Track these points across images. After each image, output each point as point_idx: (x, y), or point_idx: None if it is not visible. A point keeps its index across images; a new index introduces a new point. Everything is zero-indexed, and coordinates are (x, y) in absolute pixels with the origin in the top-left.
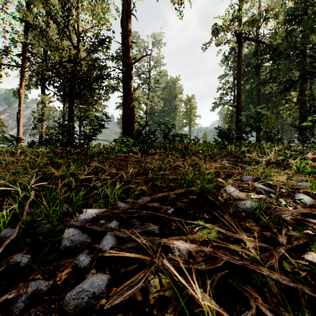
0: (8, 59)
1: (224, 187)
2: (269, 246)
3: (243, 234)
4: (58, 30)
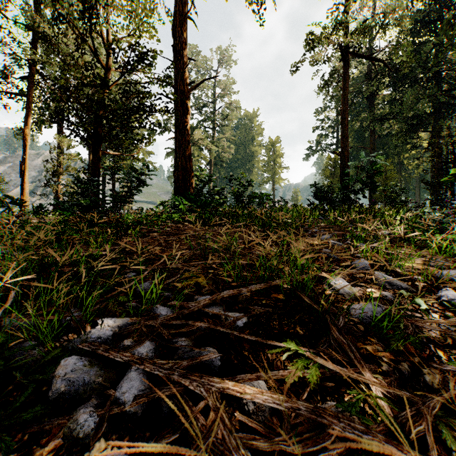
0: (8, 83)
1: (328, 280)
2: (414, 396)
3: (363, 368)
4: (75, 39)
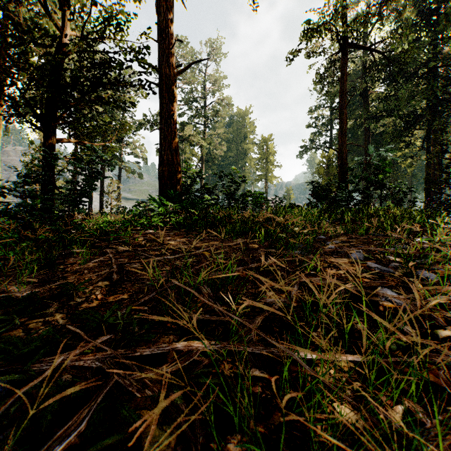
0: None
1: None
2: None
3: None
4: None
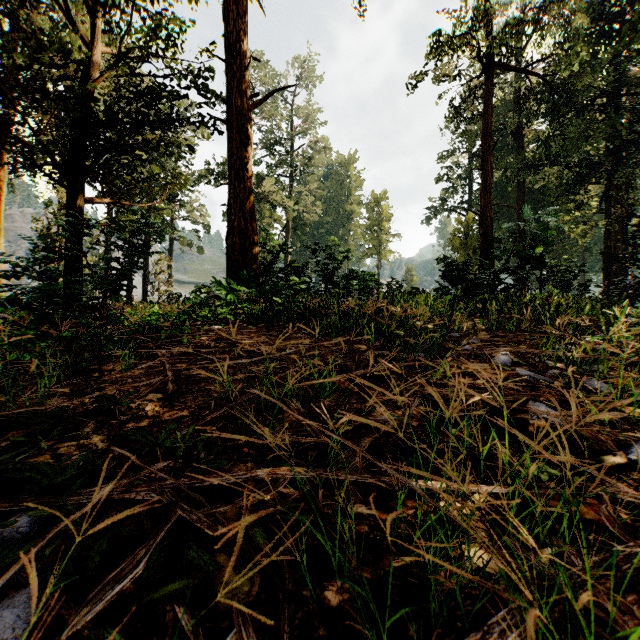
0: None
1: None
2: None
3: None
4: None
